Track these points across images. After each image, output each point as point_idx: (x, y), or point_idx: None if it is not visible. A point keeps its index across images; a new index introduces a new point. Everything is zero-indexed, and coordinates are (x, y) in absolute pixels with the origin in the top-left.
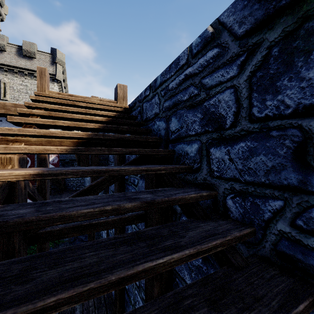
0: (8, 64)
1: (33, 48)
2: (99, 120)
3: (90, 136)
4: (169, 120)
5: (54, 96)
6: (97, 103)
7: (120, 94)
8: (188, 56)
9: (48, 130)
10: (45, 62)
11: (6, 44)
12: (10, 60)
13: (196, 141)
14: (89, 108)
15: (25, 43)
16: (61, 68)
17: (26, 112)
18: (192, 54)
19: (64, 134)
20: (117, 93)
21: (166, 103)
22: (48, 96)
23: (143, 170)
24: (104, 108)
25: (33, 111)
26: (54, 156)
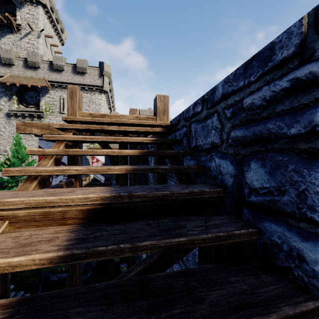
0: (66, 82)
1: (85, 64)
2: (129, 155)
3: (108, 200)
4: (244, 164)
5: (83, 119)
6: (131, 123)
7: (160, 107)
8: (303, 38)
9: (43, 197)
10: (95, 75)
11: (64, 64)
12: (67, 78)
13: None
14: (121, 131)
15: (79, 61)
16: (107, 80)
17: (37, 152)
18: None
19: (66, 202)
20: (157, 106)
21: (235, 131)
22: (76, 120)
23: None
24: (139, 130)
25: (46, 151)
26: (100, 165)
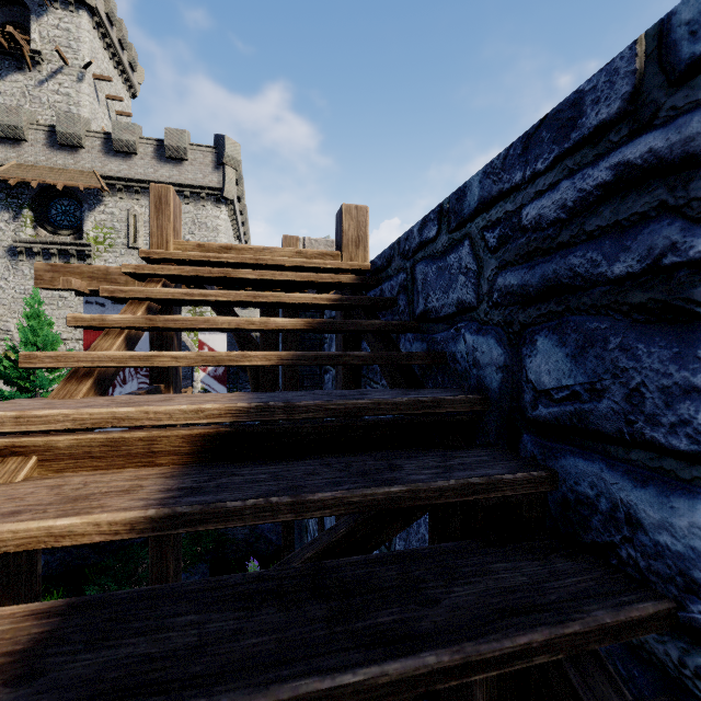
0: (141, 178)
1: (183, 140)
2: (285, 329)
3: (243, 415)
4: (523, 342)
5: (184, 256)
6: (288, 265)
7: (349, 232)
8: (637, 82)
9: (109, 408)
10: (205, 165)
11: (137, 140)
12: (144, 170)
13: (700, 491)
14: (267, 281)
15: (170, 134)
16: (233, 175)
17: (91, 322)
18: (671, 67)
19: (157, 419)
20: (342, 230)
21: (506, 275)
22: (170, 258)
23: (442, 673)
24: (304, 279)
25: (108, 319)
26: None
